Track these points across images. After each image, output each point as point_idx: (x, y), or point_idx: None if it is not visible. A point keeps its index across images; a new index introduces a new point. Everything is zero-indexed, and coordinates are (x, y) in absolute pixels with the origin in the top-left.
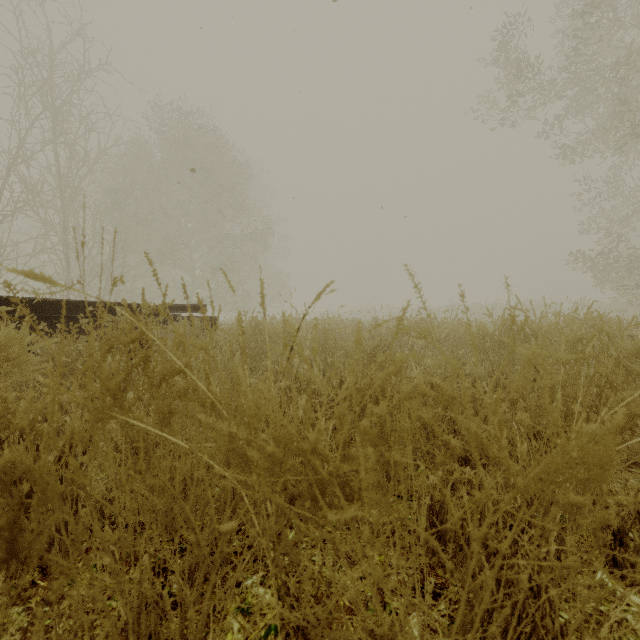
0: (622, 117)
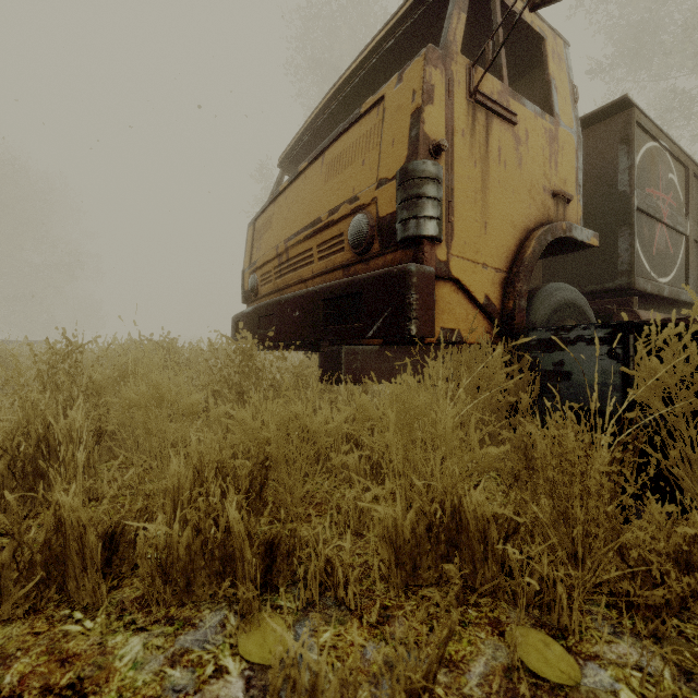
0: None
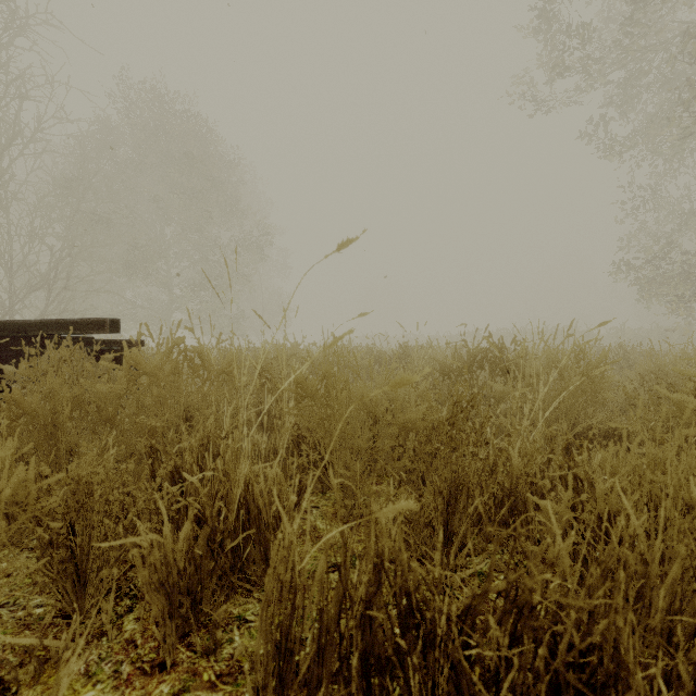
0: (689, 103)
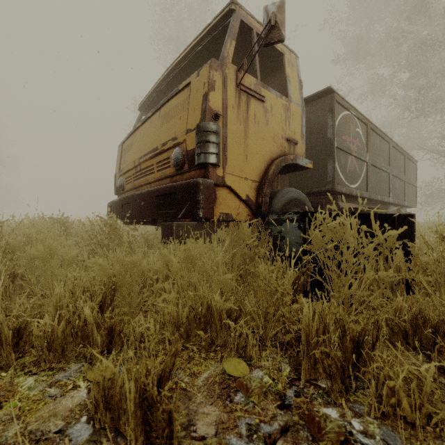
0: None
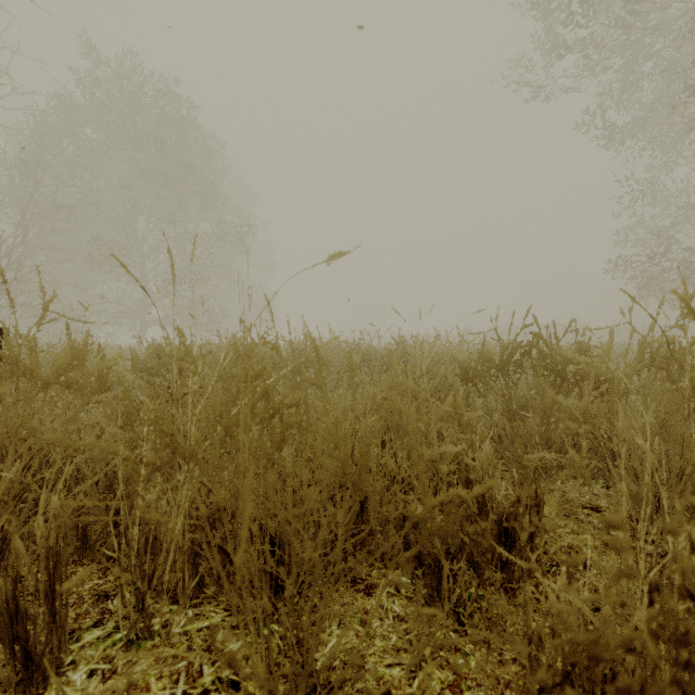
0: None
